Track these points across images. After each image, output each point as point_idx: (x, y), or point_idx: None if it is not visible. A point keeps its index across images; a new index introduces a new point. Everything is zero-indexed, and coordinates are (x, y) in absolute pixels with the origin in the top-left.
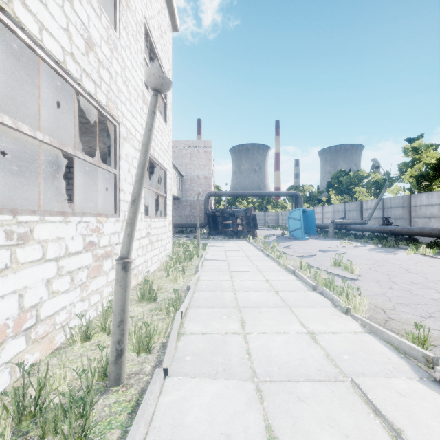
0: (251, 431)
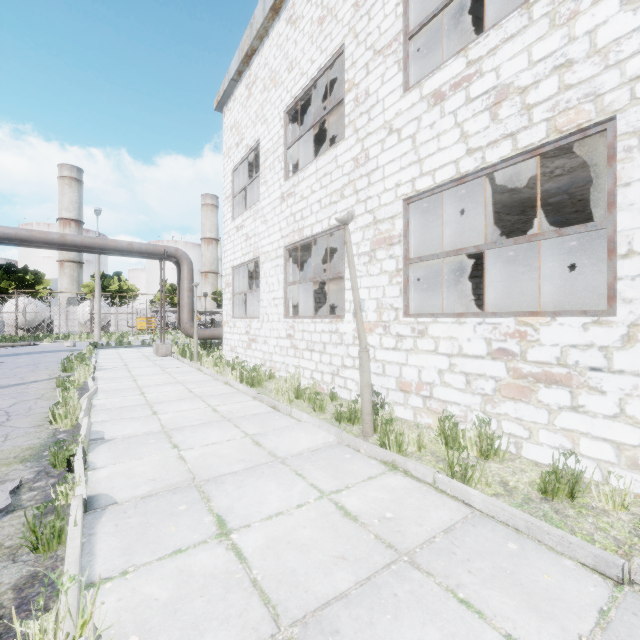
0: (269, 441)
